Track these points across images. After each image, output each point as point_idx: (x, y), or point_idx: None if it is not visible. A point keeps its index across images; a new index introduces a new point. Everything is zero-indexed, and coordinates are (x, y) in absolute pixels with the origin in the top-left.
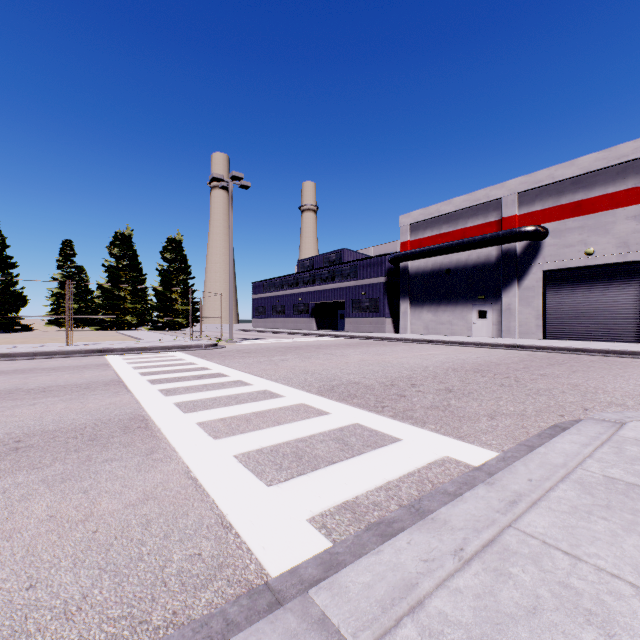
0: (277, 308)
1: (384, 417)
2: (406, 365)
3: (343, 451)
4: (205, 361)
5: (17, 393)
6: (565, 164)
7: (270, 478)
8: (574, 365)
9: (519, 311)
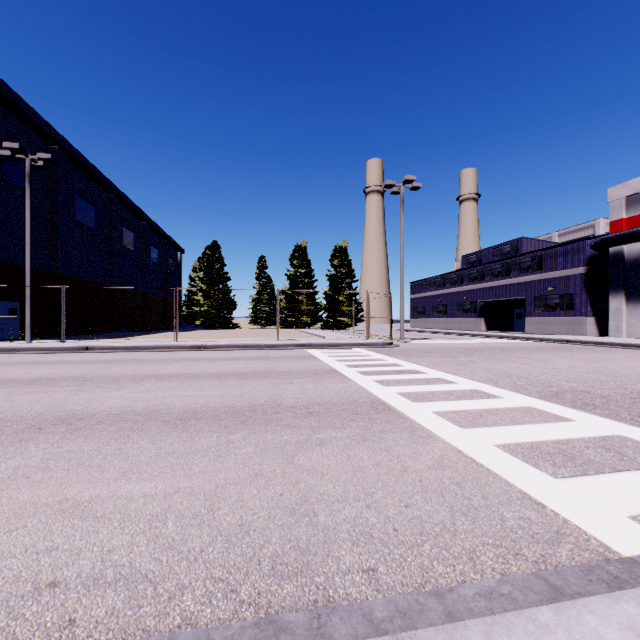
0: (438, 307)
1: None
2: None
3: (623, 461)
4: (391, 358)
5: (274, 374)
6: None
7: (550, 471)
8: None
9: None
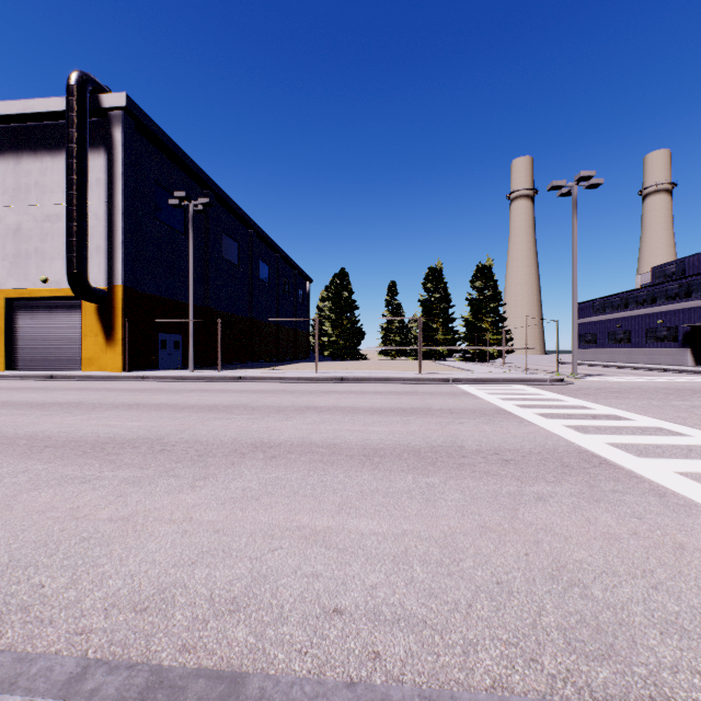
0: (616, 335)
1: None
2: None
3: None
4: (571, 398)
5: (434, 411)
6: None
7: None
8: None
9: None
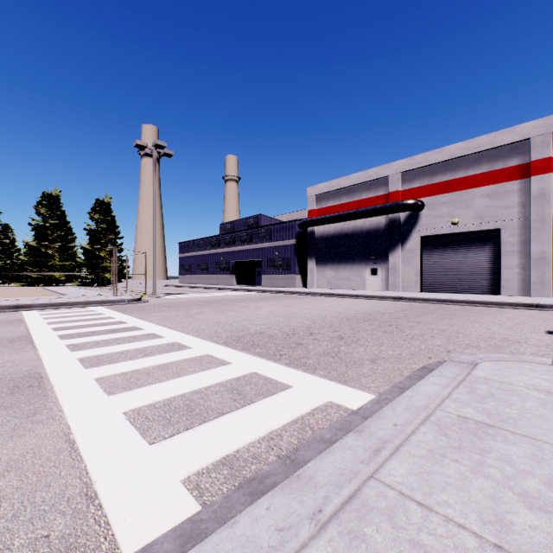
0: (201, 266)
1: (280, 365)
2: (308, 316)
3: (235, 401)
4: (124, 315)
5: None
6: (437, 150)
7: (155, 435)
8: (442, 313)
9: (402, 269)
